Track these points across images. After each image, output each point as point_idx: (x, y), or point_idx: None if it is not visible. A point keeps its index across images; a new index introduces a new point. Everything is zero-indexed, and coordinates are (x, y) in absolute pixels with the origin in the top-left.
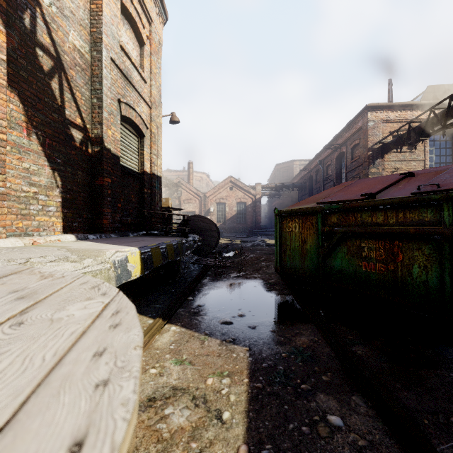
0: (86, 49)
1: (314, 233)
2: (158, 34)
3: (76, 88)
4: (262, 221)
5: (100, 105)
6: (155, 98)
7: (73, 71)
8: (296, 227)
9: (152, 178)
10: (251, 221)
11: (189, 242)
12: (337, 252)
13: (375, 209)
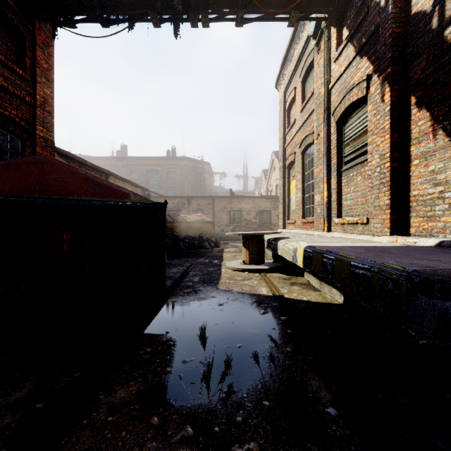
0: None
1: None
2: None
3: None
4: None
5: None
6: None
7: None
8: None
9: None
10: None
11: None
12: None
13: None
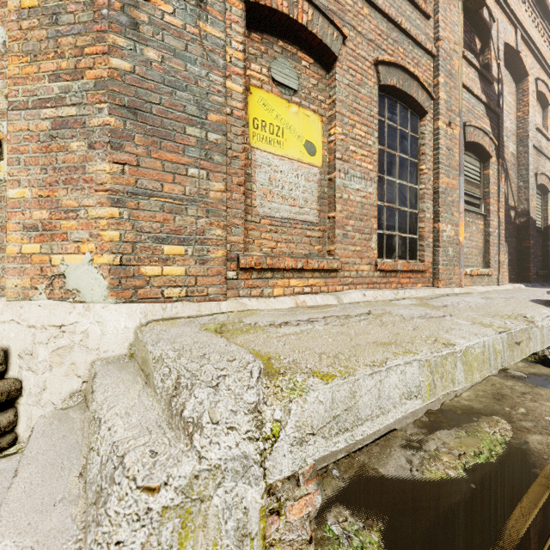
0: (514, 149)
1: None
2: None
3: (511, 181)
4: None
5: (526, 186)
6: None
7: (510, 170)
8: None
9: None
10: None
11: None
12: None
13: None
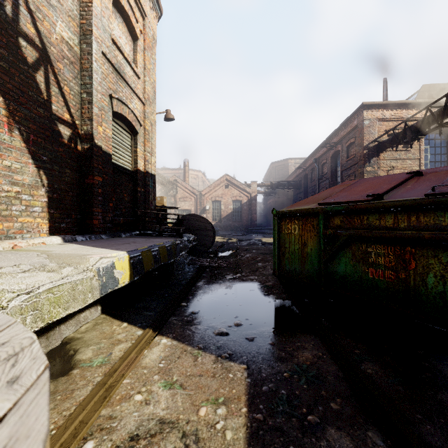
0: (75, 42)
1: (315, 236)
2: (152, 29)
3: (64, 82)
4: (257, 219)
5: (90, 100)
6: (149, 94)
7: (61, 64)
8: (296, 229)
9: (146, 177)
10: (247, 219)
11: (183, 242)
12: (340, 256)
13: (384, 211)
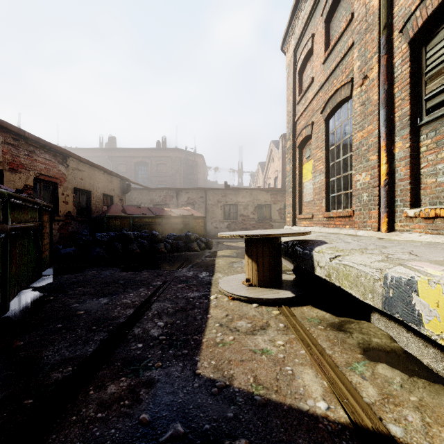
0: None
1: None
2: None
3: None
4: None
5: None
6: None
7: None
8: None
9: None
10: None
11: None
12: None
13: None
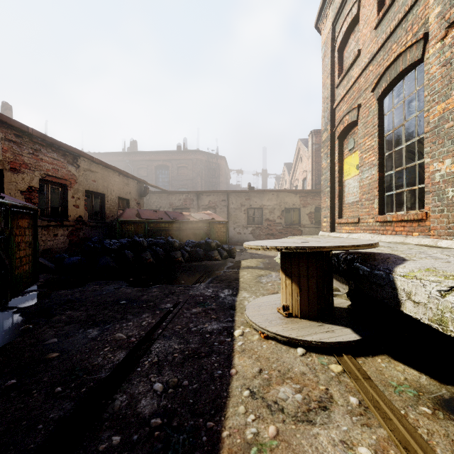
0: None
1: None
2: None
3: None
4: None
5: None
6: None
7: None
8: None
9: None
10: None
11: None
12: None
13: None
